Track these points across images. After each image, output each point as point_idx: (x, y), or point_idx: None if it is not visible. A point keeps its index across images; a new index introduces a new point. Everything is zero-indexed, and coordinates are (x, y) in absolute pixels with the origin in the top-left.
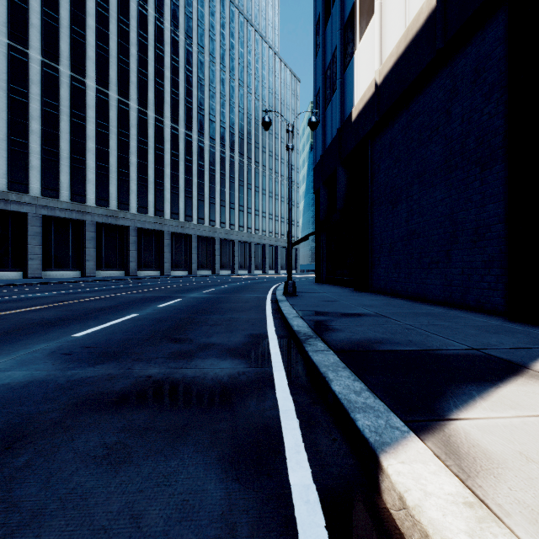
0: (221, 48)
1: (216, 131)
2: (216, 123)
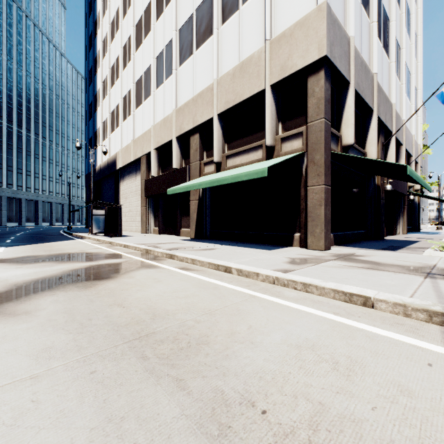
0: (9, 43)
1: (2, 109)
2: (2, 103)
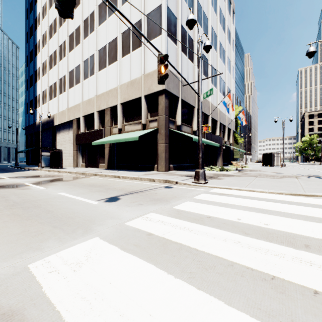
0: None
1: None
2: None
